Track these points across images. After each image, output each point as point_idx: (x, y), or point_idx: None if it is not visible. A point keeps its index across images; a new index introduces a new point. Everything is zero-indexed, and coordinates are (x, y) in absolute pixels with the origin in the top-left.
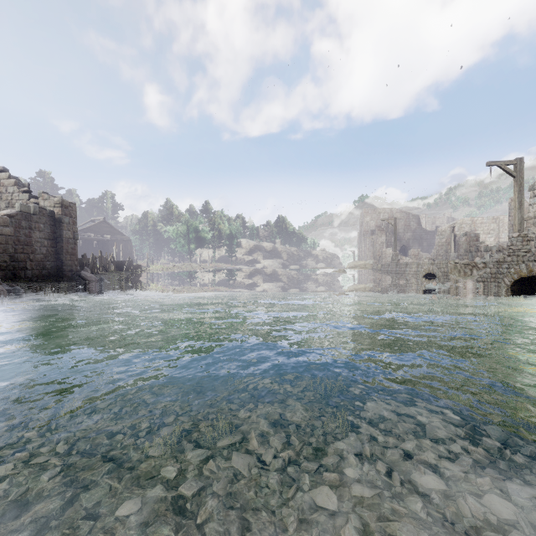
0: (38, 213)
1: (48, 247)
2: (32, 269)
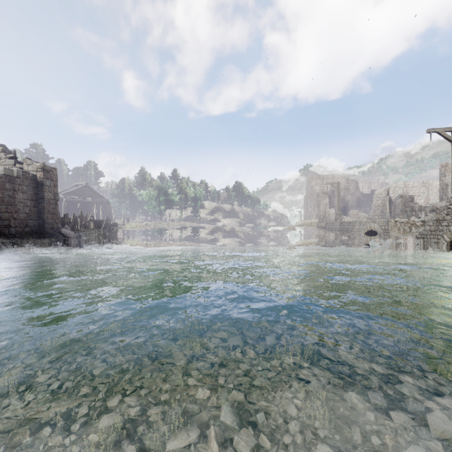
0: (22, 177)
1: (30, 207)
2: (15, 226)
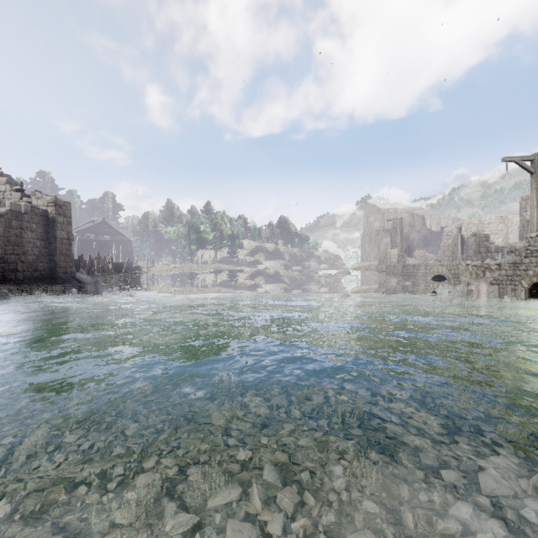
0: (30, 213)
1: (40, 248)
2: (23, 271)
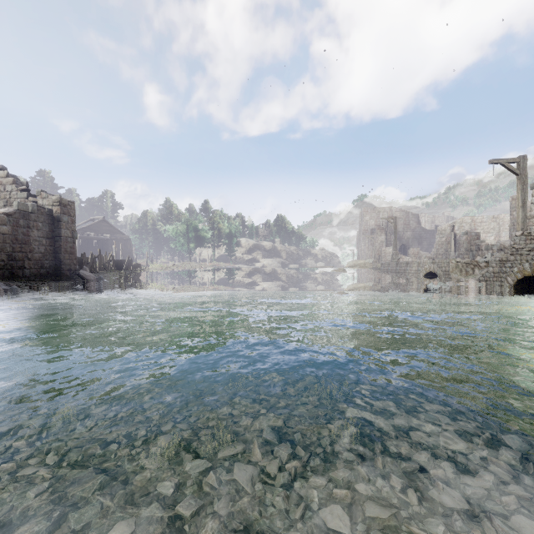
0: (37, 212)
1: (46, 246)
2: (30, 268)
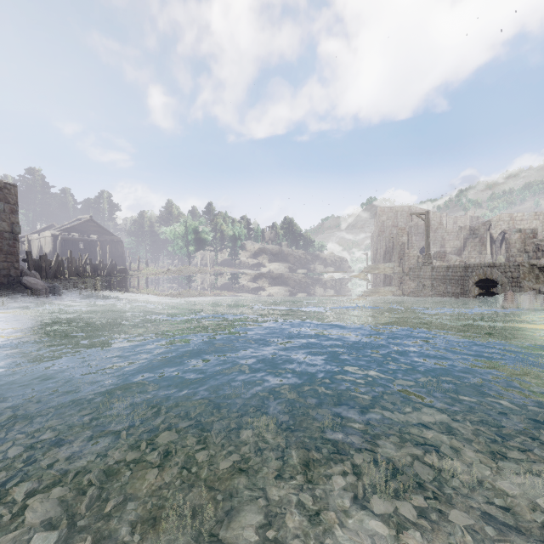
0: None
1: None
2: None
